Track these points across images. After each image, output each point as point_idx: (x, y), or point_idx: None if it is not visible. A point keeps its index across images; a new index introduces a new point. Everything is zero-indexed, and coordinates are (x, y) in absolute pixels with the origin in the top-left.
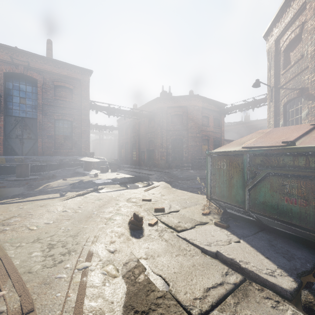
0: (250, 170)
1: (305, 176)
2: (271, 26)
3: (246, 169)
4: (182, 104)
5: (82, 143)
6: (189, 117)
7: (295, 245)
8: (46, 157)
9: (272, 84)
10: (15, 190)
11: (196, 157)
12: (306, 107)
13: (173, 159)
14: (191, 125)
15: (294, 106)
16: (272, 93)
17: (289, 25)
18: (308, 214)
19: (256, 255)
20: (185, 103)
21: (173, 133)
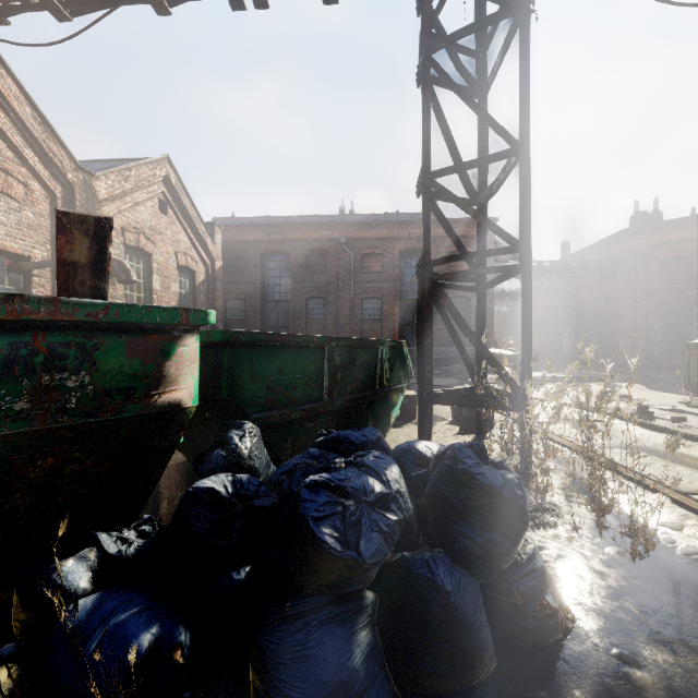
0: None
1: None
2: None
3: None
4: (691, 233)
5: None
6: None
7: None
8: (443, 348)
9: None
10: (447, 380)
11: None
12: None
13: (663, 353)
14: None
15: None
16: None
17: None
18: None
19: None
20: None
21: (663, 297)
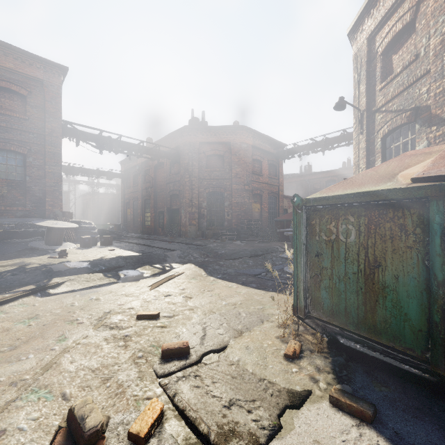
0: None
1: None
2: (362, 15)
3: (443, 242)
4: (223, 138)
5: (47, 195)
6: (234, 159)
7: None
8: None
9: (363, 107)
10: None
11: (244, 220)
12: (425, 137)
13: (208, 224)
14: (236, 172)
15: (399, 138)
16: (363, 120)
17: (392, 11)
18: None
19: None
20: (228, 138)
21: (208, 183)
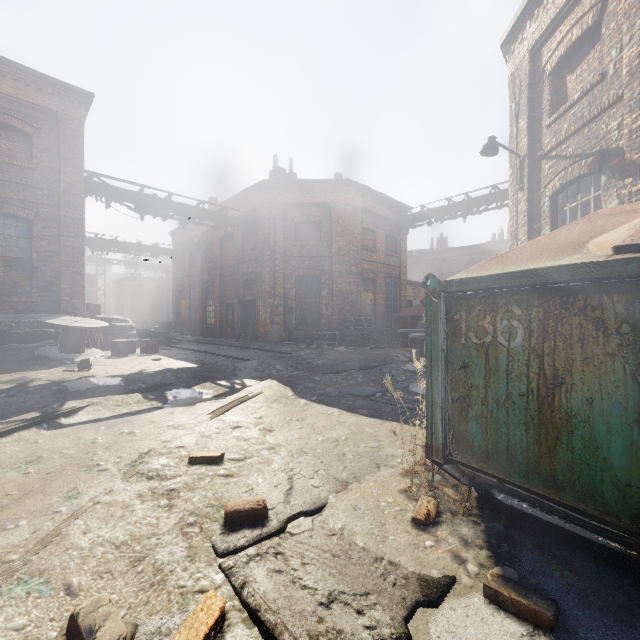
0: None
1: None
2: (521, 17)
3: None
4: (320, 198)
5: (63, 280)
6: (335, 228)
7: None
8: None
9: (524, 151)
10: None
11: (349, 317)
12: (614, 194)
13: (298, 322)
14: (338, 247)
15: (577, 196)
16: (524, 170)
17: (566, 10)
18: None
19: None
20: (327, 197)
21: (298, 263)
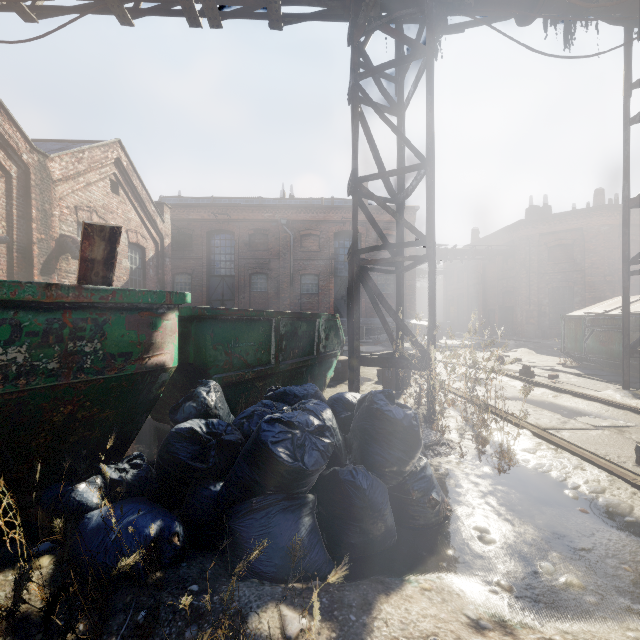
0: (584, 328)
1: (607, 330)
2: None
3: (583, 327)
4: (572, 225)
5: (407, 302)
6: (588, 247)
7: (612, 373)
8: (372, 319)
9: None
10: (375, 347)
11: None
12: None
13: (551, 323)
14: (591, 262)
15: None
16: None
17: None
18: (608, 350)
19: (574, 370)
20: (579, 223)
21: (551, 277)
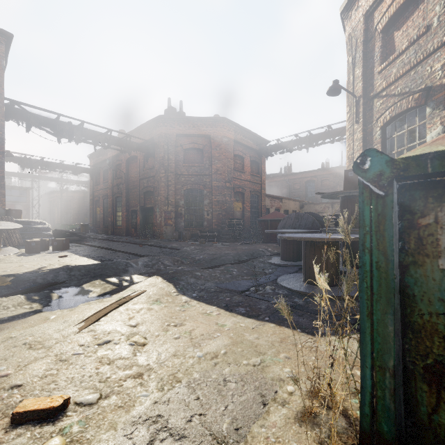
0: None
1: None
2: None
3: None
4: (203, 131)
5: None
6: (214, 154)
7: None
8: None
9: (359, 93)
10: None
11: (225, 220)
12: (438, 122)
13: (186, 224)
14: (216, 168)
15: (404, 125)
16: (359, 107)
17: None
18: None
19: None
20: (208, 131)
21: (186, 179)
